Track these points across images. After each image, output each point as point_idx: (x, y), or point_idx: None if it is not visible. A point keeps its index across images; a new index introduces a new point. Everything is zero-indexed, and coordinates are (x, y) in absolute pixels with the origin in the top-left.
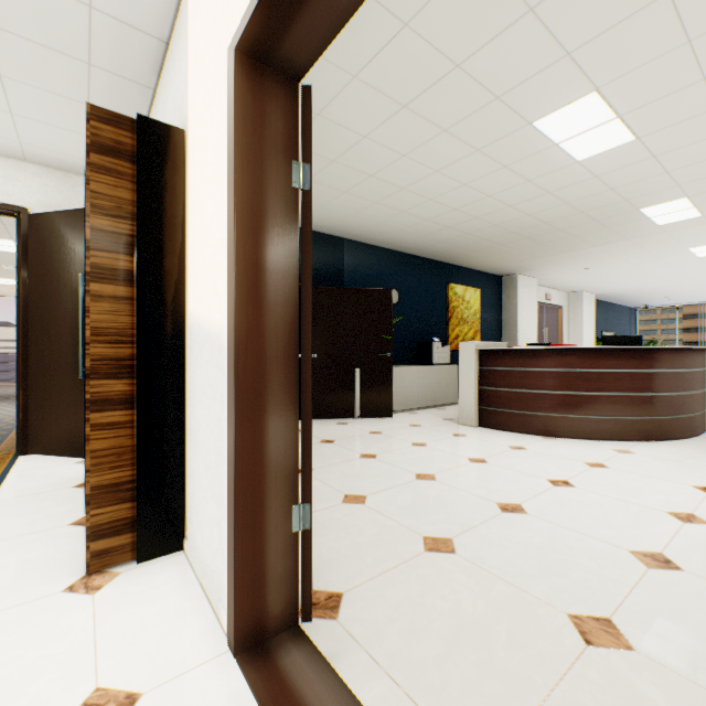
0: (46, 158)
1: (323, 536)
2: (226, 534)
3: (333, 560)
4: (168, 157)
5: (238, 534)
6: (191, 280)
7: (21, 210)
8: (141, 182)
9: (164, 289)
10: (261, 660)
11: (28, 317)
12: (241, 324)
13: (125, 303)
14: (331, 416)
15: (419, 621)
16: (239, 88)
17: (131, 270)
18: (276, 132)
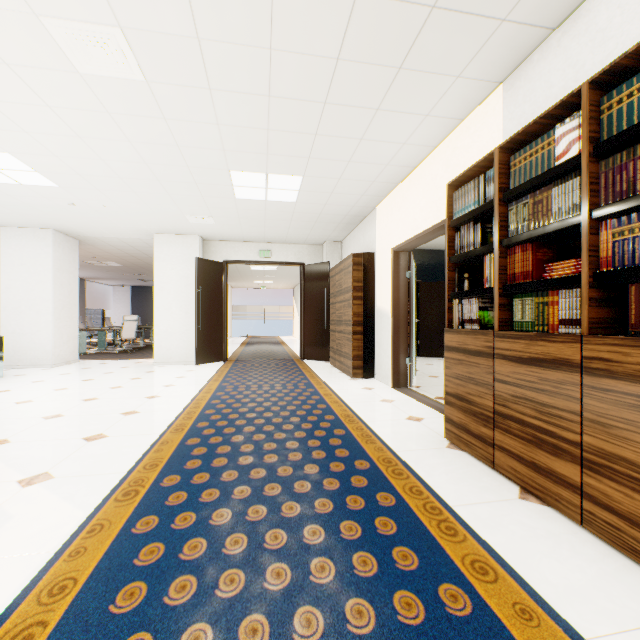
0: (311, 242)
1: (418, 380)
2: (390, 364)
3: (420, 383)
4: (370, 262)
5: (393, 360)
6: (377, 298)
7: (302, 264)
8: (364, 271)
9: (369, 301)
10: (399, 388)
11: (304, 305)
12: (394, 313)
13: (360, 306)
14: (435, 356)
15: (440, 390)
16: (394, 259)
17: (361, 296)
18: (402, 266)
